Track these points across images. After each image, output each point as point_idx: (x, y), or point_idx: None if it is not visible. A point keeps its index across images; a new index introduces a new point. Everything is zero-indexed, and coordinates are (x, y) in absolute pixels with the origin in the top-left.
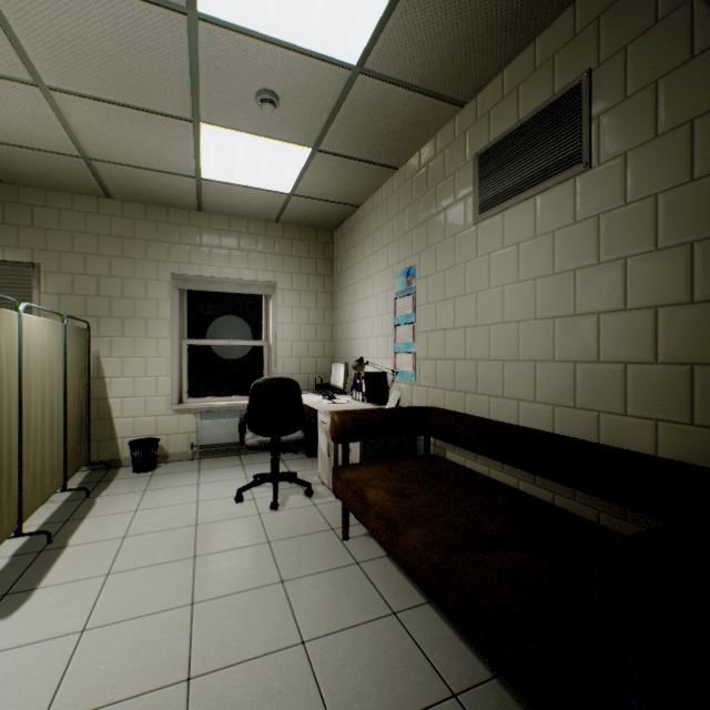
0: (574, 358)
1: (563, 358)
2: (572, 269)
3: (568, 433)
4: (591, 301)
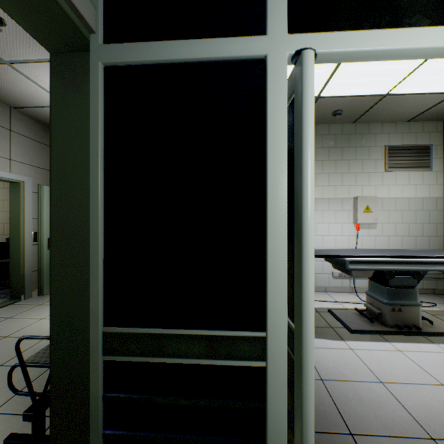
0: (5, 222)
1: (2, 222)
2: (4, 199)
3: (3, 242)
4: (9, 208)
